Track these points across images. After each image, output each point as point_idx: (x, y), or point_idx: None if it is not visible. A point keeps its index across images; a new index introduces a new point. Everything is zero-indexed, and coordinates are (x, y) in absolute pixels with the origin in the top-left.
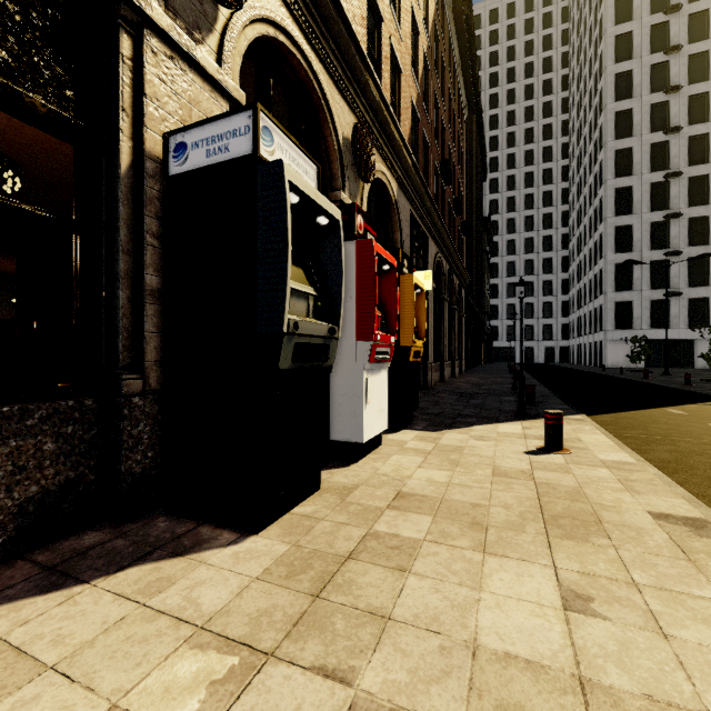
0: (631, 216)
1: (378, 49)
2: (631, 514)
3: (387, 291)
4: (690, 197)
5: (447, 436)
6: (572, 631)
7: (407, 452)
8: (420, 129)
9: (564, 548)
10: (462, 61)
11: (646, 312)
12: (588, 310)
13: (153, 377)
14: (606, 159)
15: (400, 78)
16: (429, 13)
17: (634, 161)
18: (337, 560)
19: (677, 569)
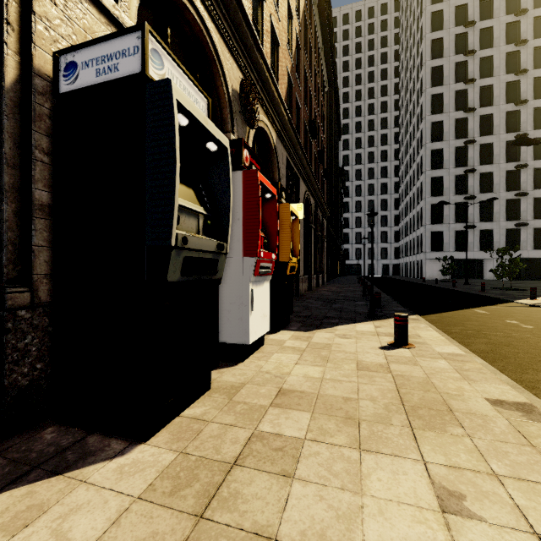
0: (442, 170)
1: (261, 23)
2: (474, 402)
3: (269, 216)
4: (481, 158)
5: (317, 335)
6: (455, 539)
7: (285, 350)
8: (293, 93)
9: (428, 439)
10: (324, 47)
11: (452, 239)
12: (412, 237)
13: (43, 289)
14: (425, 128)
15: (278, 50)
16: (300, 5)
17: (444, 131)
18: (223, 468)
19: (525, 456)
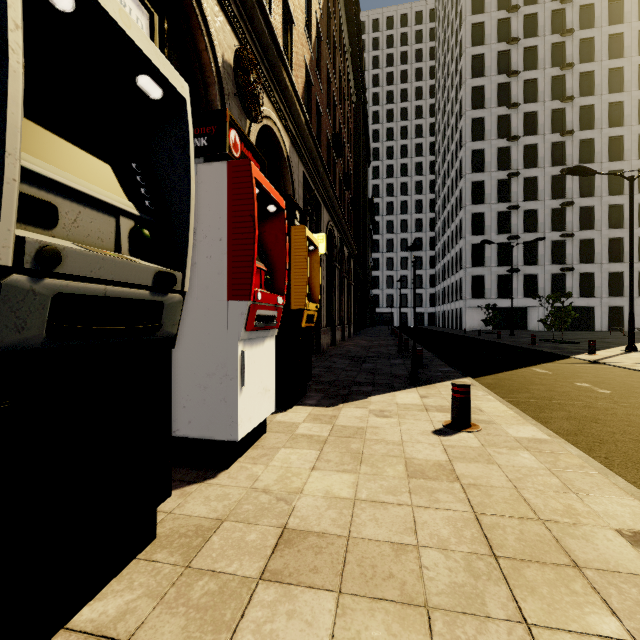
0: (483, 205)
1: None
2: (604, 541)
3: (273, 240)
4: (525, 193)
5: (344, 412)
6: None
7: (298, 443)
8: (313, 94)
9: None
10: (351, 48)
11: (494, 285)
12: (450, 282)
13: None
14: (465, 157)
15: (293, 30)
16: None
17: (486, 161)
18: None
19: None
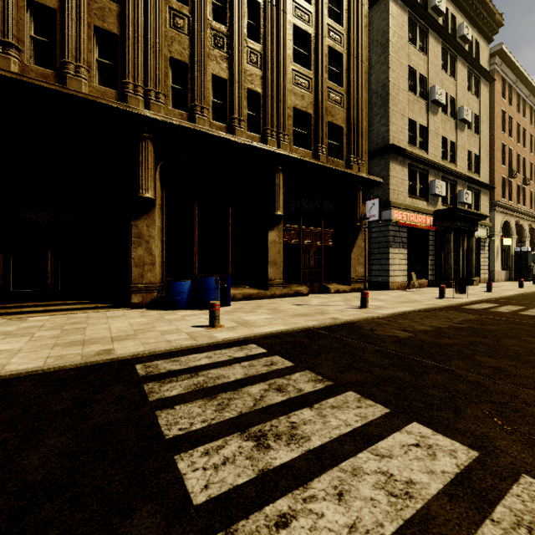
0: None
1: (531, 198)
2: None
3: None
4: None
5: None
6: None
7: None
8: None
9: None
10: None
11: None
12: None
13: (512, 269)
14: None
15: None
16: None
17: None
18: None
19: None
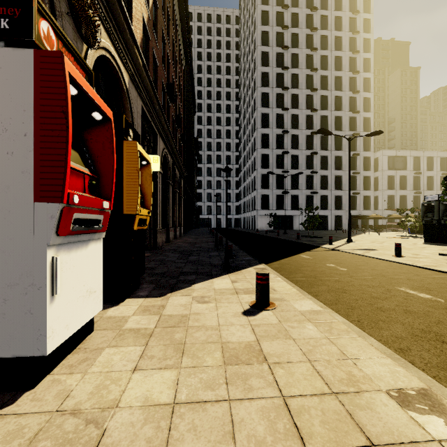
0: (268, 149)
1: None
2: (382, 407)
3: (100, 147)
4: (292, 144)
5: (171, 301)
6: None
7: (124, 339)
8: (150, 46)
9: None
10: (182, 24)
11: (274, 201)
12: (248, 198)
13: None
14: (257, 116)
15: None
16: None
17: (270, 121)
18: None
19: None
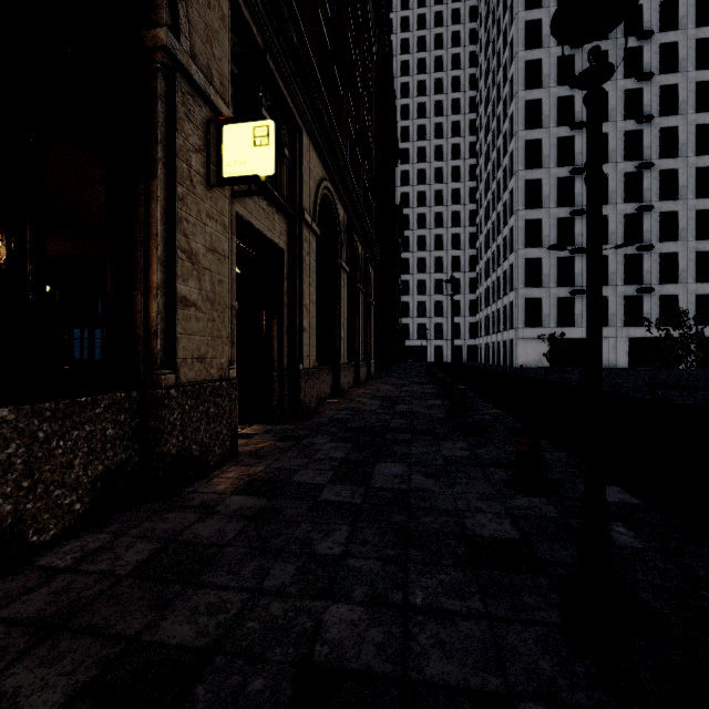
0: (540, 210)
1: None
2: None
3: None
4: None
5: None
6: None
7: None
8: None
9: None
10: None
11: (553, 310)
12: (496, 308)
13: None
14: (517, 149)
15: None
16: None
17: (543, 154)
18: None
19: None
